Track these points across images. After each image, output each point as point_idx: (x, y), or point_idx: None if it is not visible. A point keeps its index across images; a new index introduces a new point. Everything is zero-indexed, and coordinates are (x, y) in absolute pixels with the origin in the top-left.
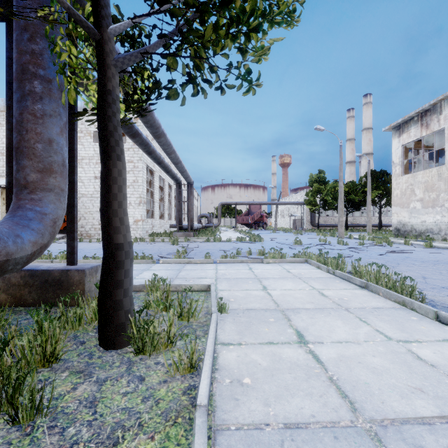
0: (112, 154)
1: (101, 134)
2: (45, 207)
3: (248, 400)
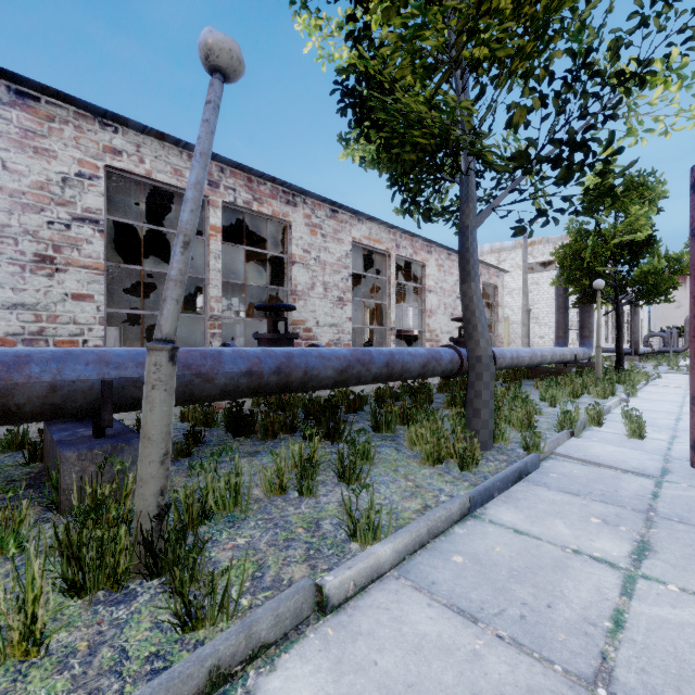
0: (620, 330)
1: (616, 325)
2: (591, 342)
3: (661, 382)
